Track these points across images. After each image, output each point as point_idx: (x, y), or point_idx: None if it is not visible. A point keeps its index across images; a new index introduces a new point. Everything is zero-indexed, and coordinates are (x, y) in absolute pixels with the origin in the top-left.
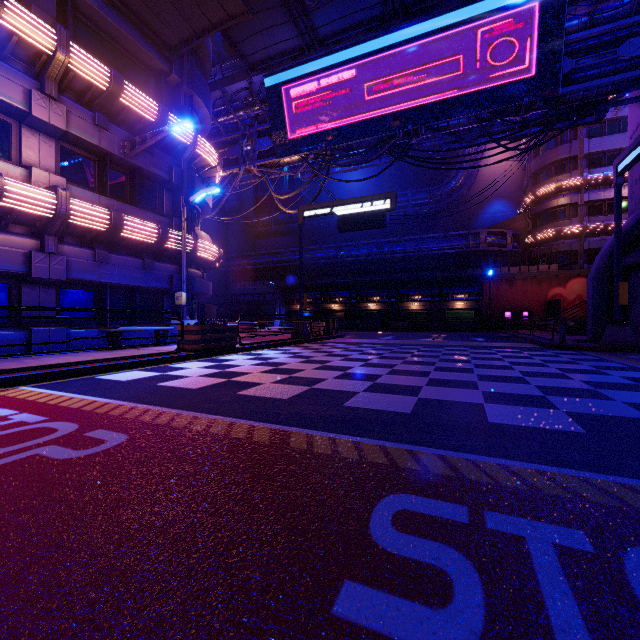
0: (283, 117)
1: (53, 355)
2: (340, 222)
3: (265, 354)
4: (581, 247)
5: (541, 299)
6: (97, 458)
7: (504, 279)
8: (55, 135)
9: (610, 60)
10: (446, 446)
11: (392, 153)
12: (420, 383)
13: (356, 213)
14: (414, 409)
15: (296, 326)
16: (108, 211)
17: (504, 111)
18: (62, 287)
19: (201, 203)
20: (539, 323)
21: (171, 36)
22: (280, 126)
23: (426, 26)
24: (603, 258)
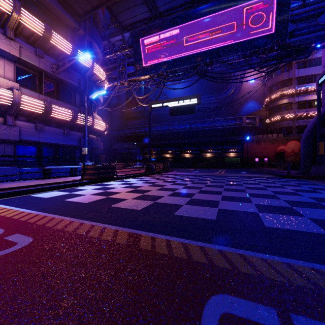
0: (140, 55)
1: (10, 182)
2: (171, 110)
3: (130, 181)
4: (294, 125)
5: (274, 151)
6: (4, 259)
7: (255, 141)
8: (13, 60)
9: (314, 25)
10: (244, 246)
11: (198, 74)
12: (217, 199)
13: (179, 105)
14: (217, 217)
15: (147, 165)
16: (43, 102)
17: (257, 52)
18: (17, 144)
19: (96, 100)
20: (275, 164)
21: (79, 8)
22: (139, 60)
23: (216, 6)
24: (309, 130)
